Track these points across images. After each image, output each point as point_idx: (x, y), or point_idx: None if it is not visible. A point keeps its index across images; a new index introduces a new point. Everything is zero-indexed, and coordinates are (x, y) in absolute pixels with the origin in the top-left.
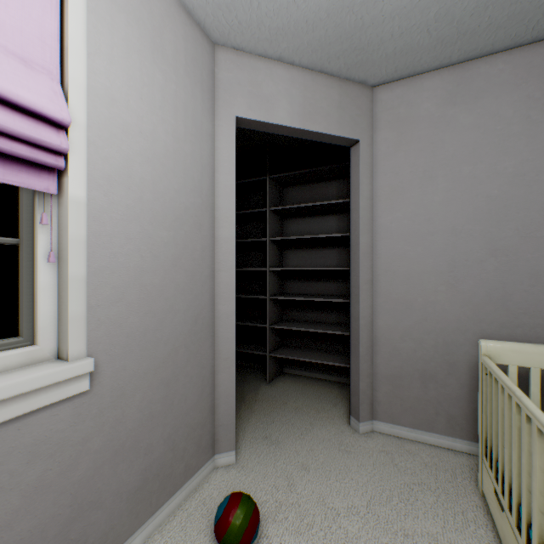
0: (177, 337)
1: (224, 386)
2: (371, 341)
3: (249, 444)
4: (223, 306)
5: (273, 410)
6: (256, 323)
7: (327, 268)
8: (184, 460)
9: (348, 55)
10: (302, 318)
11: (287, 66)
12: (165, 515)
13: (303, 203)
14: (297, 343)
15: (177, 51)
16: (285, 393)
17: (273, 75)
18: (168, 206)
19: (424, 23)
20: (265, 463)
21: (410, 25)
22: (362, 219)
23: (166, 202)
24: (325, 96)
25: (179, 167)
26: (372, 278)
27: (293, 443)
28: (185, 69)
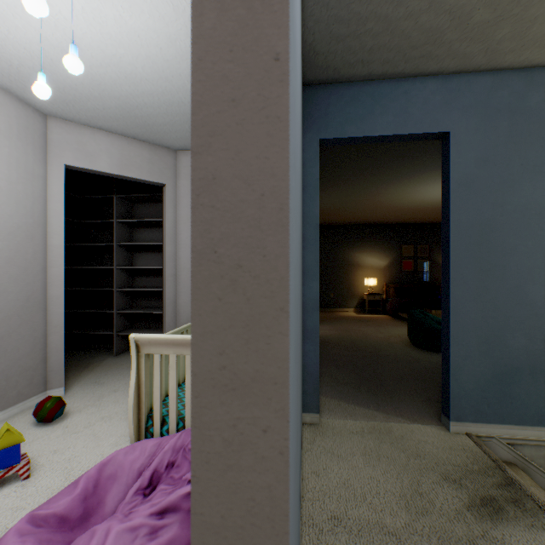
0: (11, 308)
1: (55, 344)
2: (175, 313)
3: (80, 387)
4: (54, 291)
5: (110, 369)
6: (106, 310)
7: (160, 266)
8: (17, 388)
9: (149, 135)
10: (148, 305)
11: (108, 133)
12: (0, 420)
13: (149, 217)
14: (144, 325)
15: (11, 126)
16: (126, 359)
17: (96, 138)
18: (3, 225)
19: (186, 130)
20: (88, 393)
21: (178, 129)
22: (168, 235)
23: (1, 223)
24: (139, 154)
25: (13, 200)
26: (176, 273)
27: (115, 382)
28: (19, 136)
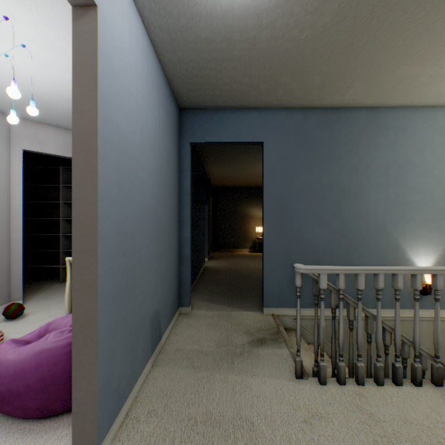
0: None
1: (17, 271)
2: None
3: (34, 301)
4: (16, 235)
5: (57, 290)
6: (54, 250)
7: None
8: None
9: None
10: None
11: (55, 128)
12: None
13: None
14: None
15: None
16: None
17: (46, 131)
18: None
19: None
20: (40, 304)
21: None
22: None
23: None
24: None
25: None
26: None
27: (60, 297)
28: None
